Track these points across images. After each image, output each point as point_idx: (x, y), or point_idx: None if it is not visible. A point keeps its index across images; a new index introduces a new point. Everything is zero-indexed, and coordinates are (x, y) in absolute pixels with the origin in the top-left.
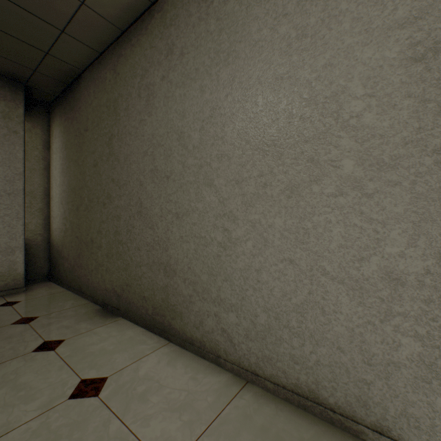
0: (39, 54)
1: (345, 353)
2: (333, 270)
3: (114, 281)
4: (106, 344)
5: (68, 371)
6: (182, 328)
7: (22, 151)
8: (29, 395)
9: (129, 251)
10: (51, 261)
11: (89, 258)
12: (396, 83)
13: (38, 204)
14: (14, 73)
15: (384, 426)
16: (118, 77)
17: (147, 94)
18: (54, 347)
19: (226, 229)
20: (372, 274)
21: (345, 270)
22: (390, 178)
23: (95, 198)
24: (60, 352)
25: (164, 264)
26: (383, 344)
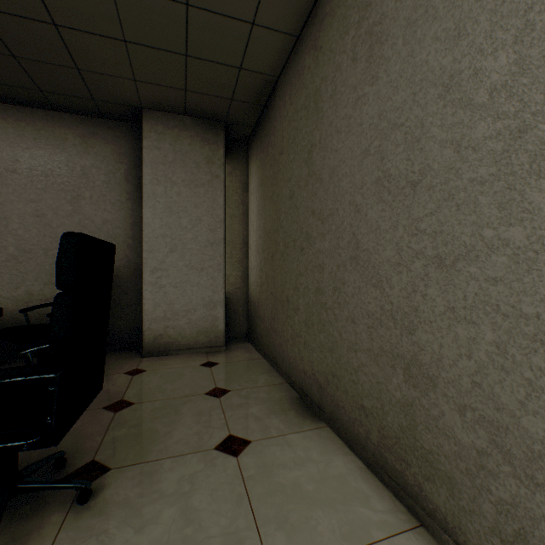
0: (233, 74)
1: None
2: None
3: (315, 363)
4: (302, 476)
5: (247, 513)
6: (452, 513)
7: (222, 197)
8: (194, 541)
9: (336, 321)
10: (249, 319)
11: (284, 323)
12: None
13: (238, 254)
14: (215, 111)
15: None
16: (320, 53)
17: (368, 47)
18: (237, 451)
19: None
20: None
21: None
22: None
23: (291, 241)
24: (242, 464)
25: (404, 358)
26: None
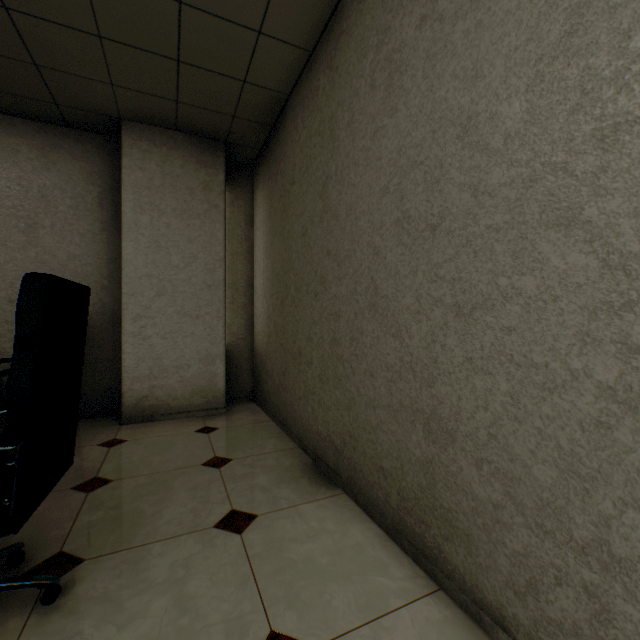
0: (236, 88)
1: None
2: None
3: (330, 423)
4: (315, 549)
5: (253, 594)
6: (470, 571)
7: (222, 230)
8: (191, 631)
9: (353, 375)
10: (254, 375)
11: (296, 379)
12: None
13: (241, 299)
14: (213, 128)
15: None
16: (336, 74)
17: (388, 75)
18: (241, 527)
19: (636, 347)
20: None
21: None
22: None
23: (303, 285)
24: (247, 541)
25: (424, 413)
26: None
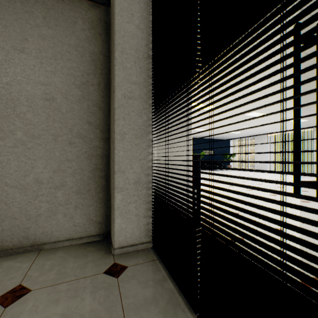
0: None
1: (18, 219)
2: (12, 182)
3: None
4: None
5: None
6: None
7: None
8: None
9: None
10: None
11: None
12: (40, 105)
13: None
14: None
15: (36, 242)
16: None
17: None
18: None
19: None
20: (31, 181)
21: (18, 181)
22: (38, 142)
23: None
24: None
25: None
26: (35, 209)
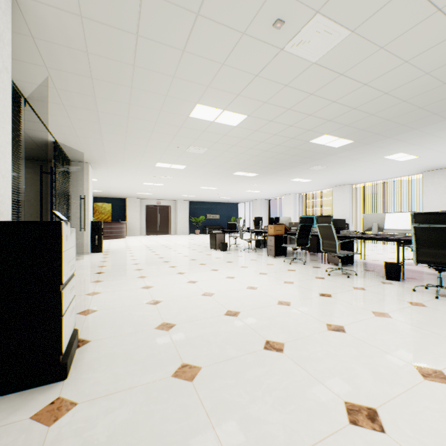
0: None
1: None
2: None
3: None
4: None
5: None
6: None
7: None
8: None
9: None
10: None
11: None
12: (26, 204)
13: None
14: None
15: None
16: None
17: None
18: None
19: None
20: None
21: None
22: (25, 217)
23: None
24: None
25: None
26: None
